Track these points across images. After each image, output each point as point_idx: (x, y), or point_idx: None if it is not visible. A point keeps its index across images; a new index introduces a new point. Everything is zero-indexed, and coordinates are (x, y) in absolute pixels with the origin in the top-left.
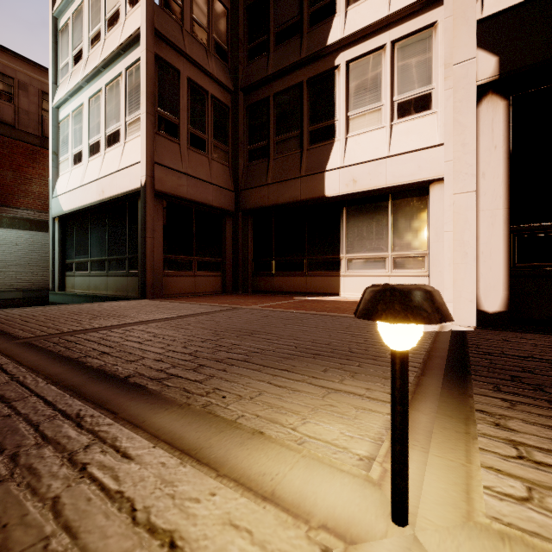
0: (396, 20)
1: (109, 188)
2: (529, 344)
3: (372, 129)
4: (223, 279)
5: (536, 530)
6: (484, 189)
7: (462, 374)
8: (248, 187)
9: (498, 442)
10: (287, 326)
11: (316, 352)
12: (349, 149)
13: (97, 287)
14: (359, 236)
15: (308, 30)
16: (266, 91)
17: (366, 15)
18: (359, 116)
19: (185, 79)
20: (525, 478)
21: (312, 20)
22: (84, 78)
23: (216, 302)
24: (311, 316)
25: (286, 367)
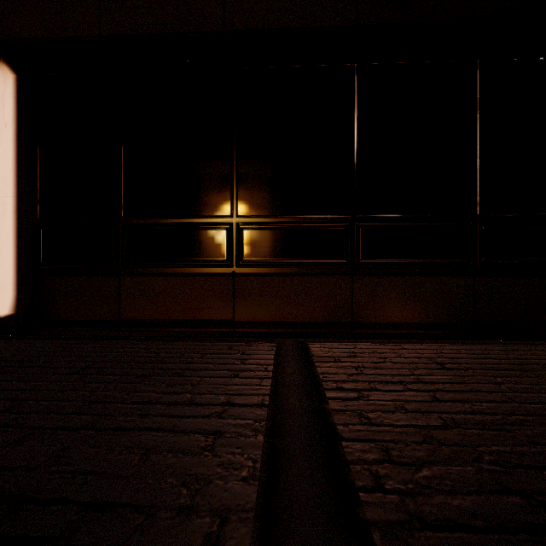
0: None
1: None
2: None
3: None
4: None
5: None
6: None
7: None
8: None
9: None
10: None
11: None
12: None
13: None
14: None
15: None
16: None
17: None
18: None
19: None
20: None
21: None
22: None
23: None
24: None
25: None
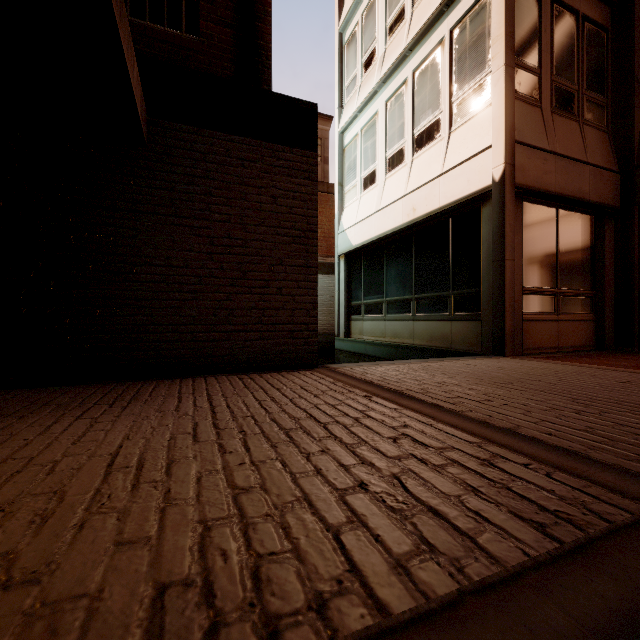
0: None
1: (426, 202)
2: None
3: None
4: (598, 325)
5: None
6: None
7: None
8: None
9: None
10: None
11: None
12: None
13: (396, 334)
14: None
15: None
16: None
17: None
18: None
19: (548, 1)
20: None
21: None
22: (381, 79)
23: None
24: None
25: None
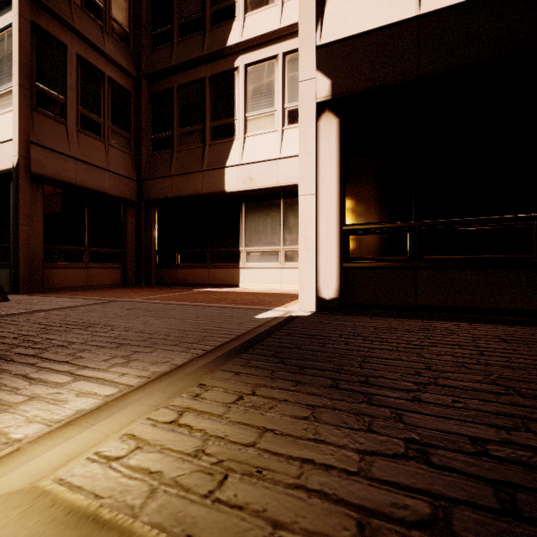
0: (287, 34)
1: None
2: (334, 325)
3: (267, 132)
4: (124, 271)
5: (84, 484)
6: (323, 192)
7: (237, 354)
8: (151, 177)
9: (174, 410)
10: (139, 317)
11: (128, 342)
12: (247, 148)
13: None
14: (256, 231)
15: (210, 28)
16: (170, 82)
17: (262, 24)
18: (256, 118)
19: (74, 56)
20: (148, 439)
21: (214, 19)
22: None
23: (101, 295)
24: (181, 306)
25: (70, 359)
